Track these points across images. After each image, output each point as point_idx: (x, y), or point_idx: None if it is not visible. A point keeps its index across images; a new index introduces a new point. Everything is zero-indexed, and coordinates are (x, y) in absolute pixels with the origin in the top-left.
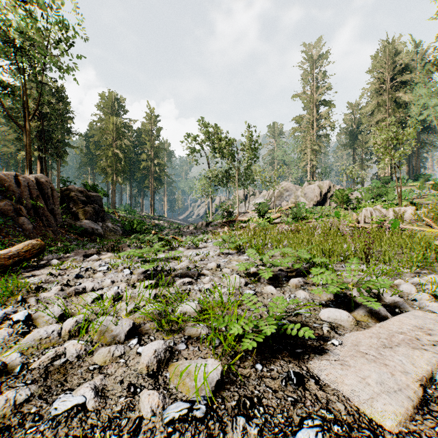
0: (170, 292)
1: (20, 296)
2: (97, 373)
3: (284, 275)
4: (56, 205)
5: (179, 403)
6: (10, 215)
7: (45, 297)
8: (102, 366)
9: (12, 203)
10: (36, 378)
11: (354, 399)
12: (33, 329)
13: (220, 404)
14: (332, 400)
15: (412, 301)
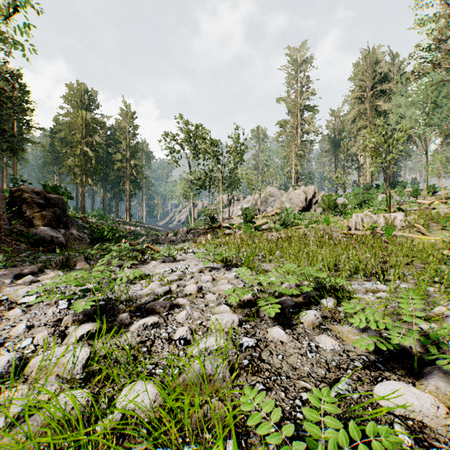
0: (115, 354)
1: None
2: None
3: (291, 304)
4: (2, 209)
5: None
6: None
7: None
8: None
9: None
10: None
11: None
12: None
13: None
14: None
15: None
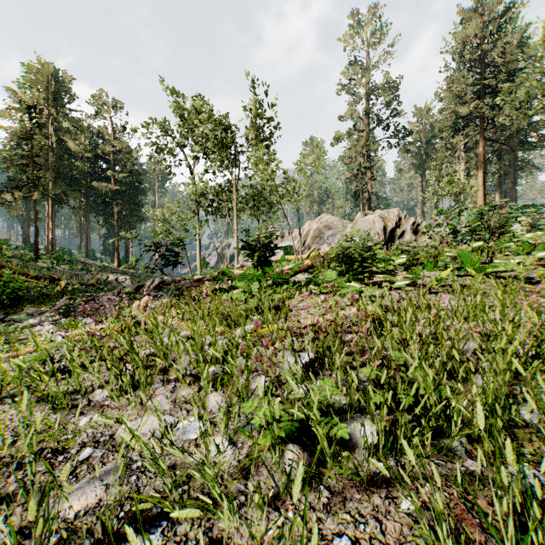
0: None
1: None
2: None
3: None
4: None
5: None
6: None
7: None
8: None
9: None
10: None
11: None
12: None
13: None
14: None
15: None
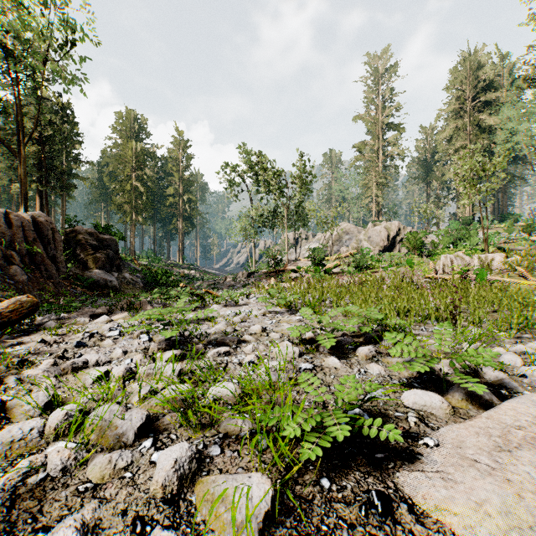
0: (201, 367)
1: None
2: (89, 497)
3: (349, 342)
4: (58, 251)
5: None
6: None
7: (30, 375)
8: (98, 485)
9: (1, 248)
10: None
11: None
12: (5, 425)
13: None
14: None
15: (520, 377)
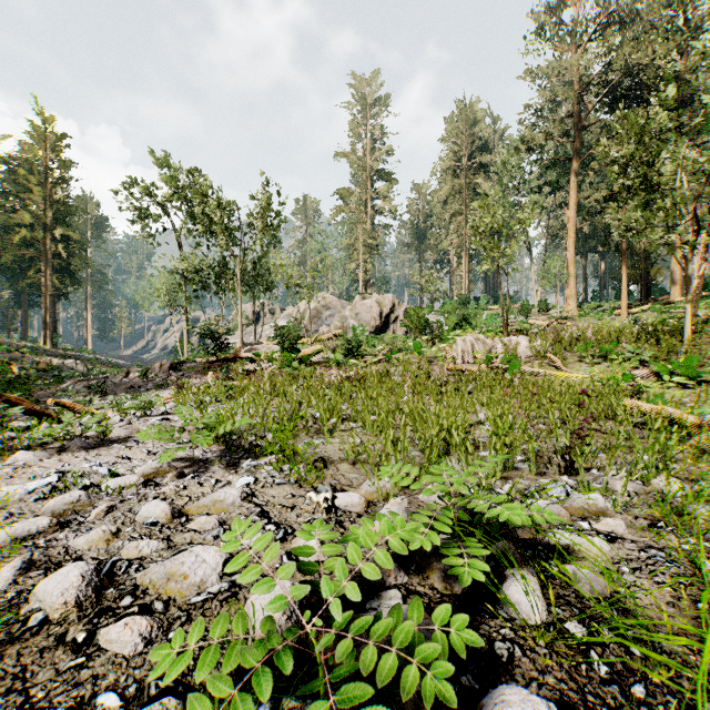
0: None
1: None
2: None
3: None
4: None
5: None
6: None
7: None
8: None
9: None
10: None
11: None
12: None
13: None
14: None
15: None
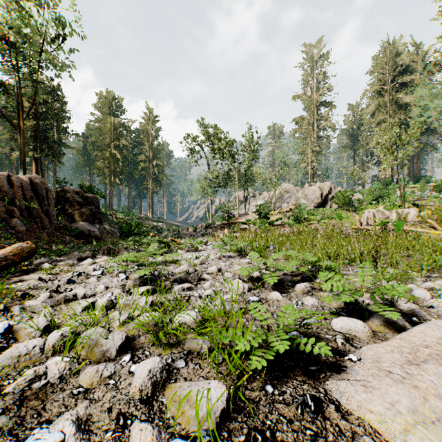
0: (168, 299)
1: (2, 305)
2: (82, 398)
3: (289, 280)
4: (51, 207)
5: (177, 440)
6: (2, 216)
7: (31, 305)
8: (88, 389)
9: (5, 204)
10: (9, 405)
11: (383, 430)
12: (13, 343)
13: (226, 439)
14: (358, 432)
15: (428, 308)
